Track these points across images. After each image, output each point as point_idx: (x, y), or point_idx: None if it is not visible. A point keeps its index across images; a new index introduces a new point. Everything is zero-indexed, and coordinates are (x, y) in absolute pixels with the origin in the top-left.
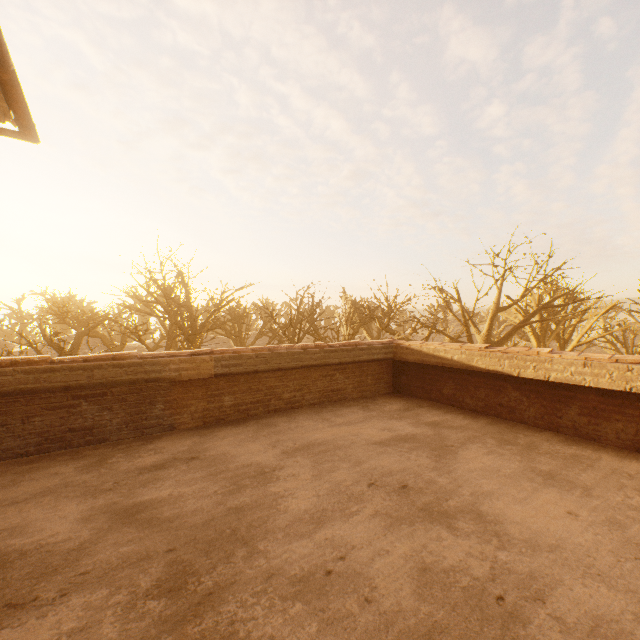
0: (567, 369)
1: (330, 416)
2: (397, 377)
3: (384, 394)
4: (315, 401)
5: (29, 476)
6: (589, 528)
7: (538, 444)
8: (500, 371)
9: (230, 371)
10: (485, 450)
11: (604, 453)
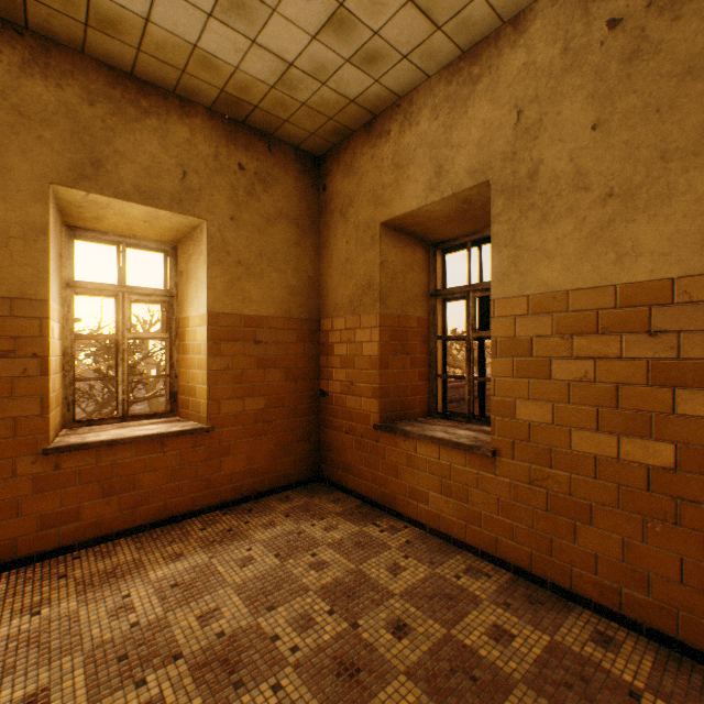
0: None
1: None
2: None
3: None
4: None
5: None
6: None
7: None
8: None
9: None
10: None
11: None
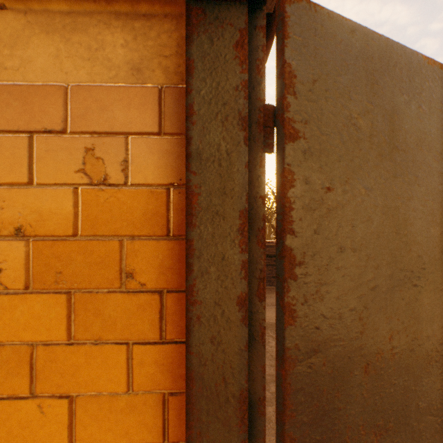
0: None
1: None
2: None
3: None
4: None
5: (267, 295)
6: None
7: None
8: None
9: None
10: None
11: None
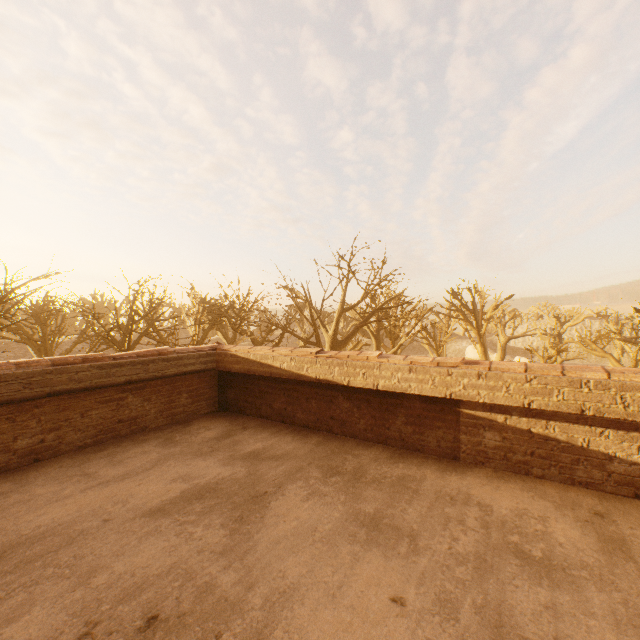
0: (395, 375)
1: (100, 467)
2: (224, 391)
3: (206, 414)
4: (87, 441)
5: None
6: (418, 630)
7: (366, 467)
8: (331, 380)
9: None
10: (306, 492)
11: (428, 468)
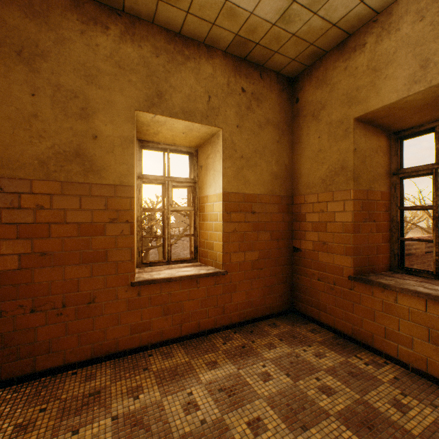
0: None
1: None
2: None
3: None
4: None
5: None
6: None
7: None
8: None
9: (429, 250)
10: None
11: None
